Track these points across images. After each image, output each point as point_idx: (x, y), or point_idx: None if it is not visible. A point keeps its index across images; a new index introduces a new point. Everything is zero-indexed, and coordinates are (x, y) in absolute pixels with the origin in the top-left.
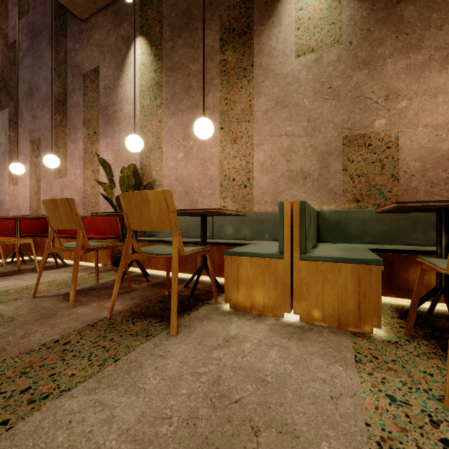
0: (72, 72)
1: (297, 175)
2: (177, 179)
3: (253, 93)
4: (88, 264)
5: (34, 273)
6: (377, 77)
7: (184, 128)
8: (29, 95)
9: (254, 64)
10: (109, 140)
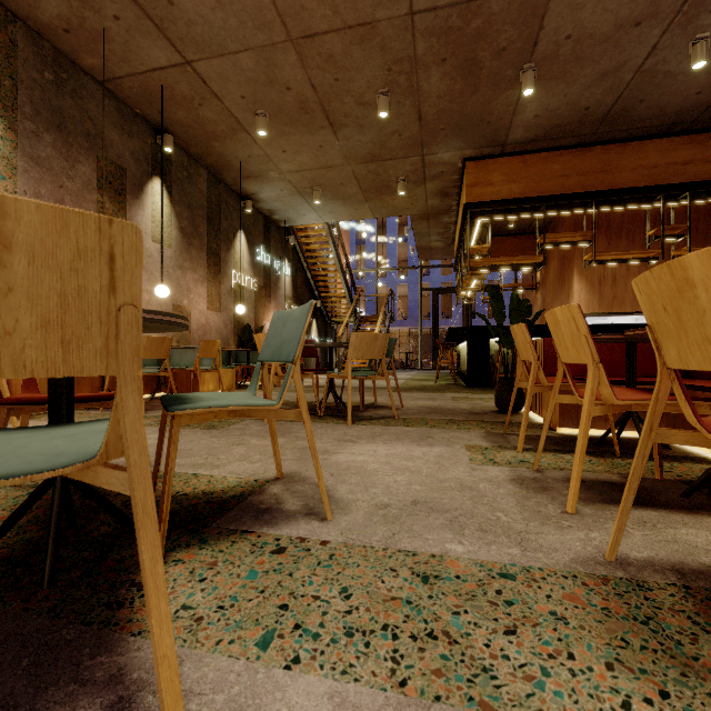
0: None
1: None
2: None
3: None
4: None
5: None
6: (185, 277)
7: None
8: None
9: None
10: None
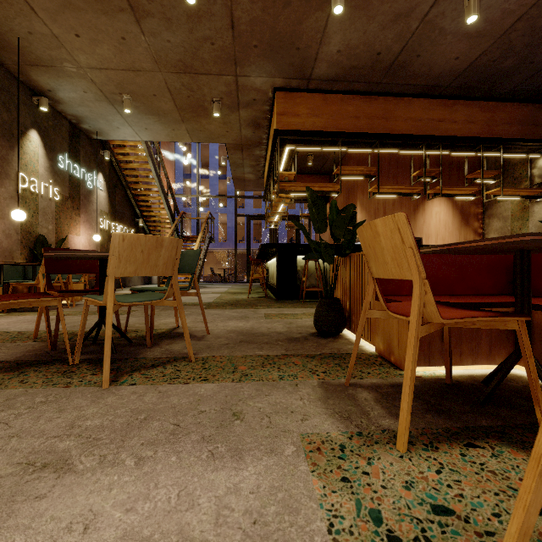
0: None
1: None
2: None
3: None
4: None
5: None
6: None
7: None
8: None
9: None
10: None
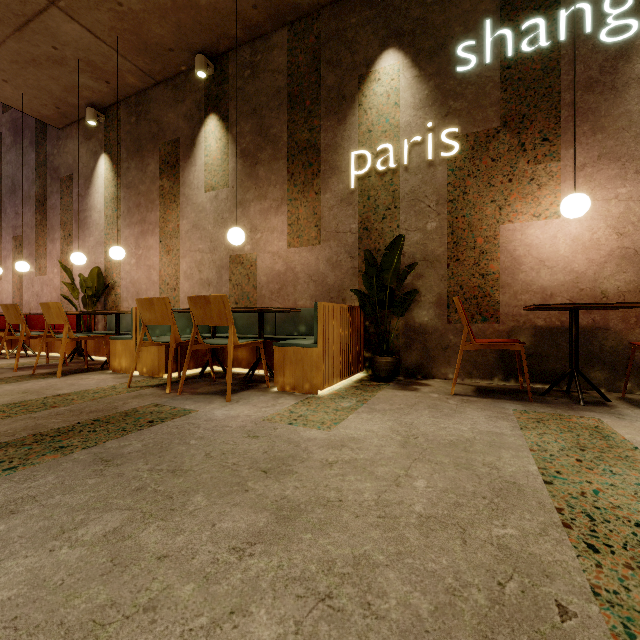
0: (51, 175)
1: (205, 283)
2: (131, 281)
3: (180, 216)
4: (56, 355)
5: (5, 359)
6: (246, 215)
7: (136, 239)
8: (12, 191)
9: (180, 193)
10: (81, 243)
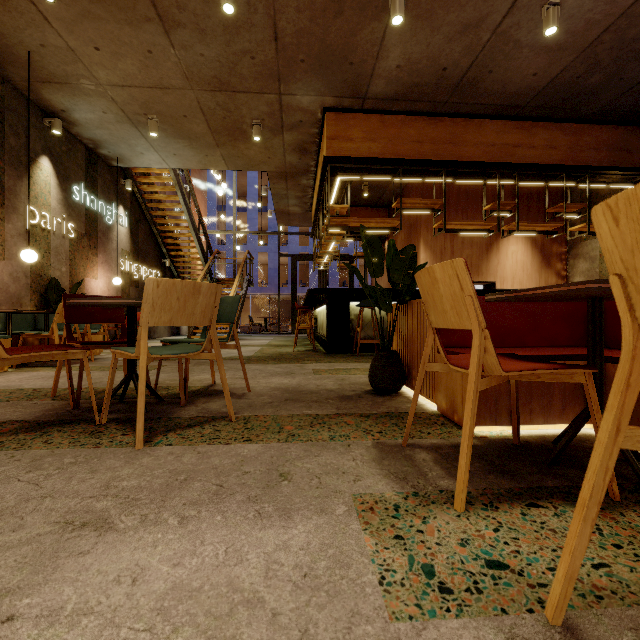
0: None
1: None
2: None
3: None
4: None
5: None
6: None
7: None
8: None
9: None
10: None
